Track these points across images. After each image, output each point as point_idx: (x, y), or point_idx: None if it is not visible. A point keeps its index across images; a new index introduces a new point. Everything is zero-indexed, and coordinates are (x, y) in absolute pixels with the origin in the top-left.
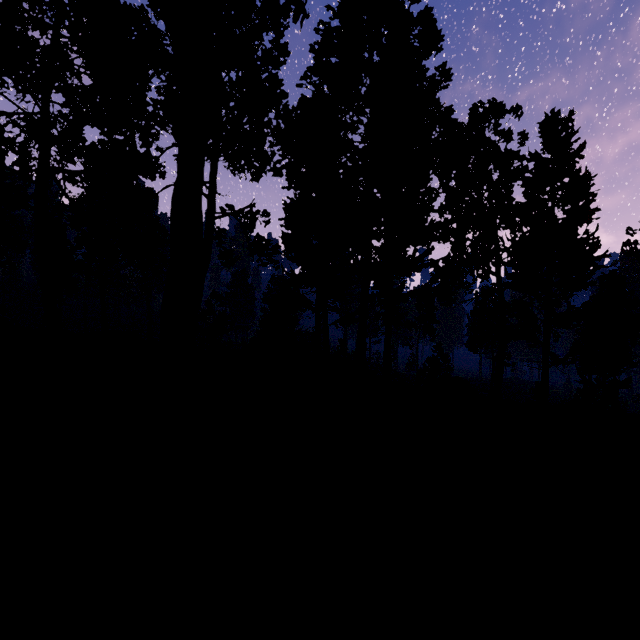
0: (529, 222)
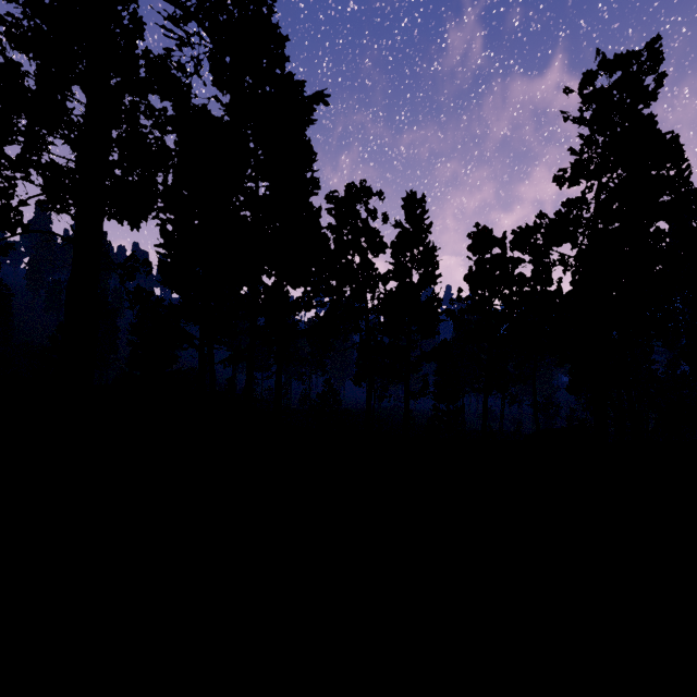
0: (396, 279)
